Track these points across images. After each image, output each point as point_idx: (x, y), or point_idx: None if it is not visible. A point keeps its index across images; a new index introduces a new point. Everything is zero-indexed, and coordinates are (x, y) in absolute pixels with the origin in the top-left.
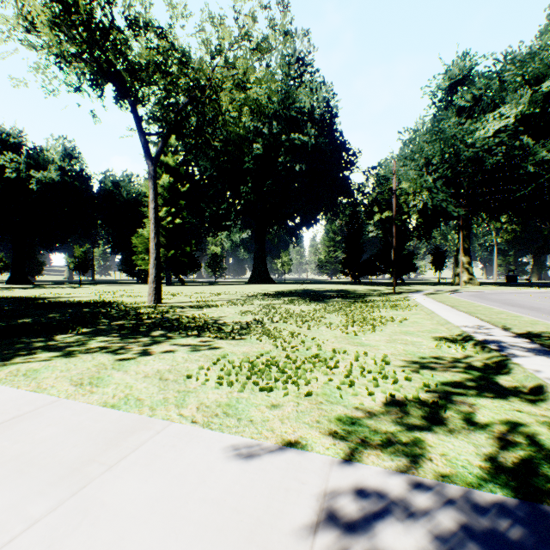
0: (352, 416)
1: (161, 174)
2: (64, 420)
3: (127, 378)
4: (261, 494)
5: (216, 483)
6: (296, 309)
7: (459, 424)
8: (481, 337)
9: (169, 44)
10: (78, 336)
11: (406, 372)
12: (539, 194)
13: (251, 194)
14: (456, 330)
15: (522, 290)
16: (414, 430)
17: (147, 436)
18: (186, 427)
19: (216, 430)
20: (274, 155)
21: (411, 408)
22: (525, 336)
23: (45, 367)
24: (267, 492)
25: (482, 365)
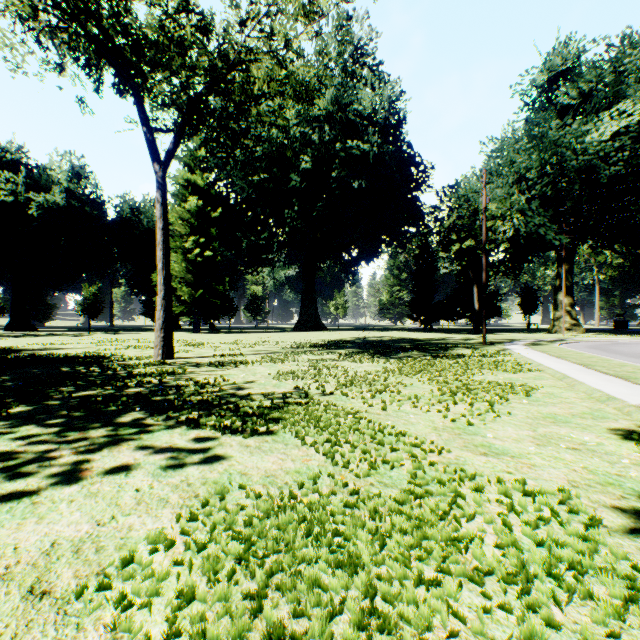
0: None
1: (188, 197)
2: None
3: None
4: None
5: None
6: (359, 369)
7: None
8: None
9: (182, 2)
10: None
11: None
12: None
13: (298, 220)
14: None
15: None
16: None
17: None
18: None
19: None
20: (326, 171)
21: None
22: None
23: None
24: None
25: None
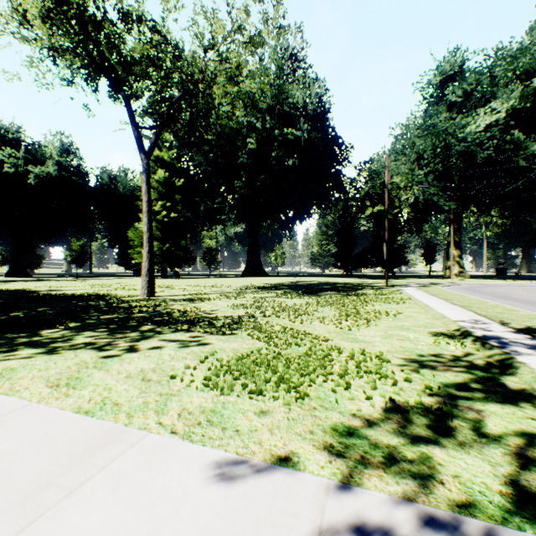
0: (349, 425)
1: (157, 169)
2: (30, 430)
3: (108, 378)
4: (244, 532)
5: (191, 515)
6: (289, 303)
7: (469, 436)
8: (480, 332)
9: (162, 37)
10: (65, 331)
11: (405, 372)
12: (529, 188)
13: (245, 189)
14: (453, 325)
15: (513, 283)
16: (420, 444)
17: (119, 450)
18: (164, 439)
19: (197, 442)
20: (268, 150)
21: (413, 415)
22: (525, 331)
23: (23, 365)
24: (251, 529)
25: (485, 364)
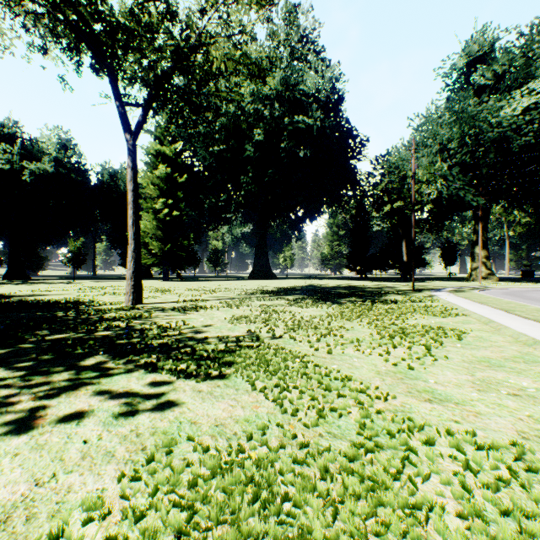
0: None
1: (158, 165)
2: None
3: None
4: None
5: None
6: (305, 314)
7: None
8: None
9: None
10: None
11: None
12: None
13: (252, 185)
14: None
15: None
16: None
17: None
18: None
19: None
20: (276, 143)
21: None
22: None
23: None
24: None
25: None
